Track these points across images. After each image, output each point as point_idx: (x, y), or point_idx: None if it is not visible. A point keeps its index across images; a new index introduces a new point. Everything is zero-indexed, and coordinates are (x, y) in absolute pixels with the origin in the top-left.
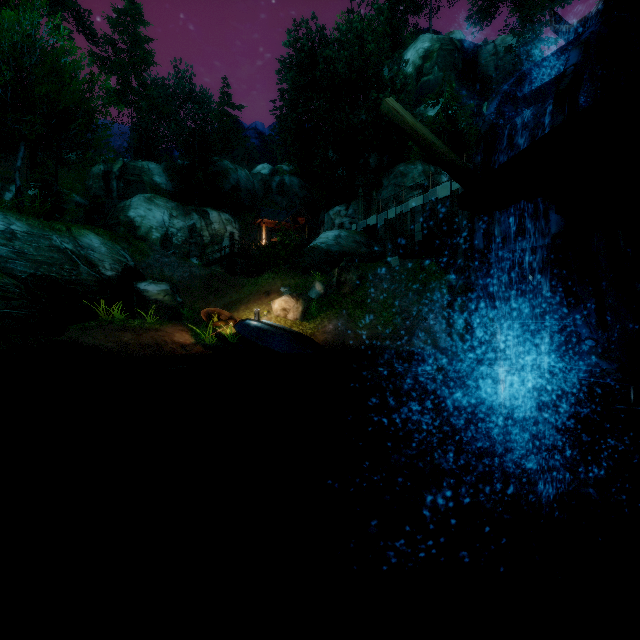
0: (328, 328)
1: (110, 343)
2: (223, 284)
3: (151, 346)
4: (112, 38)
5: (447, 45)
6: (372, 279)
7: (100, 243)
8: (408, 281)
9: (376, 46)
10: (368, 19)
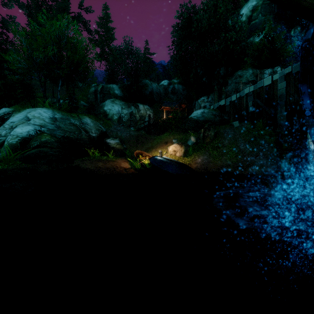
0: (198, 161)
1: (93, 167)
2: (144, 139)
3: (110, 169)
4: (98, 30)
5: (267, 1)
6: (223, 134)
7: (90, 121)
8: (244, 134)
9: (224, 8)
10: None
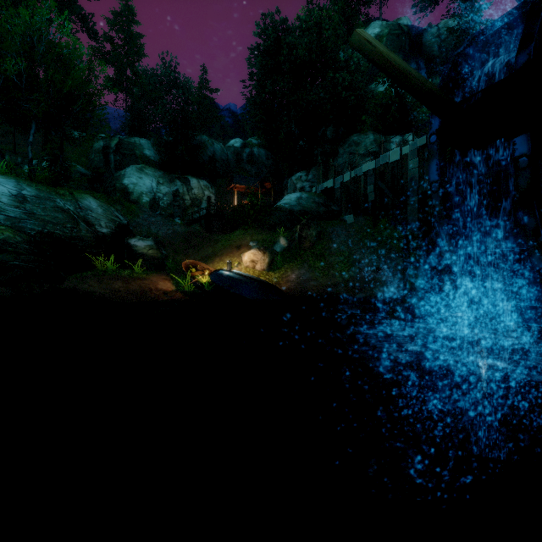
0: (291, 277)
1: (103, 290)
2: (201, 240)
3: (138, 293)
4: (110, 35)
5: (395, 30)
6: (330, 234)
7: (97, 205)
8: (362, 236)
9: (333, 32)
10: (326, 9)
